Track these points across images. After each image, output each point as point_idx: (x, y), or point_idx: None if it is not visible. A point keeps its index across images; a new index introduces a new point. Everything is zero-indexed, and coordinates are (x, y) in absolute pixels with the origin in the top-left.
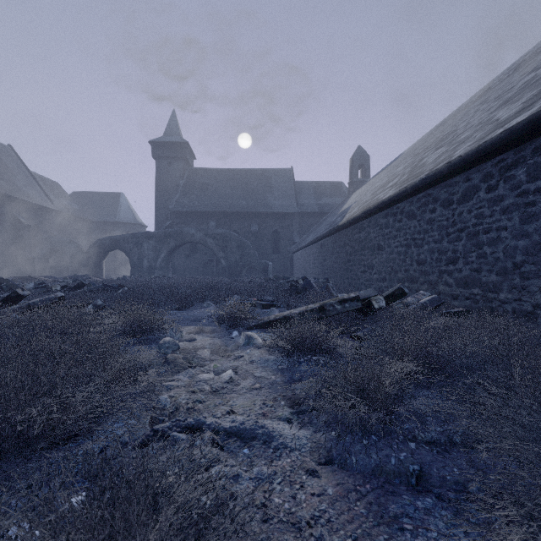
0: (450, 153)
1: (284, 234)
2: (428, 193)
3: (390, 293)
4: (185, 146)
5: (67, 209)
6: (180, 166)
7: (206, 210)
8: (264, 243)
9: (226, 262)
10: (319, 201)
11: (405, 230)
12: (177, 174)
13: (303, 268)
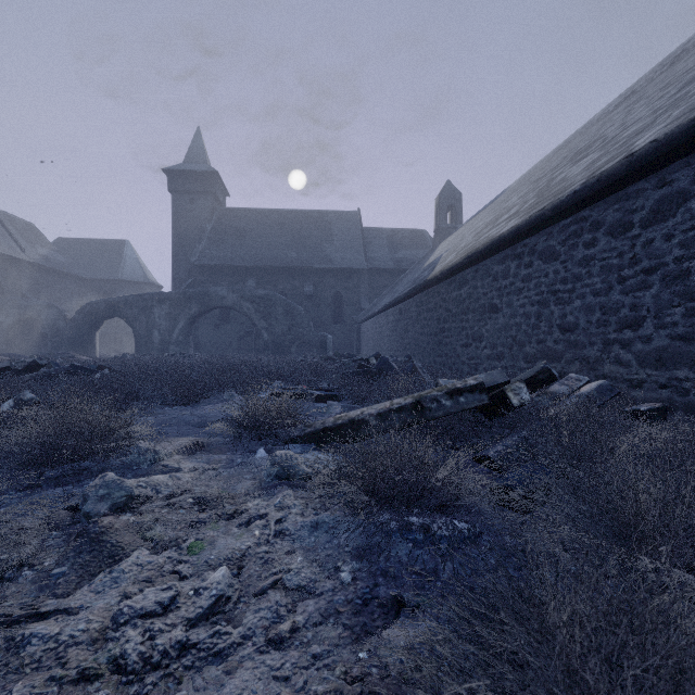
0: (618, 150)
1: (348, 298)
2: (583, 217)
3: (529, 378)
4: (214, 177)
5: (46, 260)
6: (207, 204)
7: (243, 265)
8: (321, 309)
9: (269, 335)
10: (396, 254)
11: (538, 279)
12: (202, 215)
13: (375, 343)
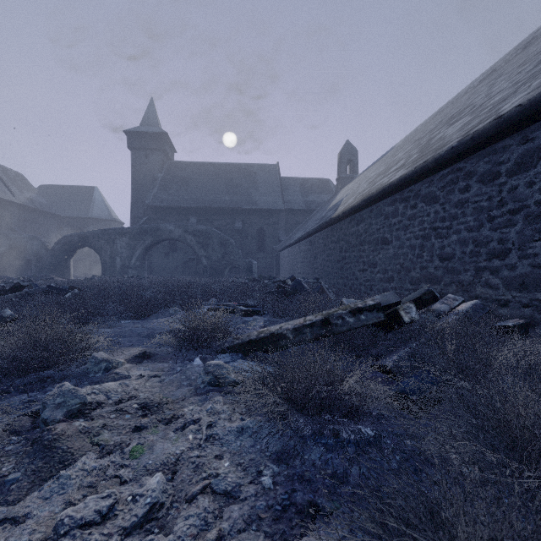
0: (487, 114)
1: (269, 232)
2: (458, 168)
3: (416, 298)
4: (164, 137)
5: (31, 202)
6: (158, 158)
7: (186, 206)
8: (248, 241)
9: (207, 261)
10: (306, 198)
11: (421, 217)
12: (155, 167)
13: (290, 267)
